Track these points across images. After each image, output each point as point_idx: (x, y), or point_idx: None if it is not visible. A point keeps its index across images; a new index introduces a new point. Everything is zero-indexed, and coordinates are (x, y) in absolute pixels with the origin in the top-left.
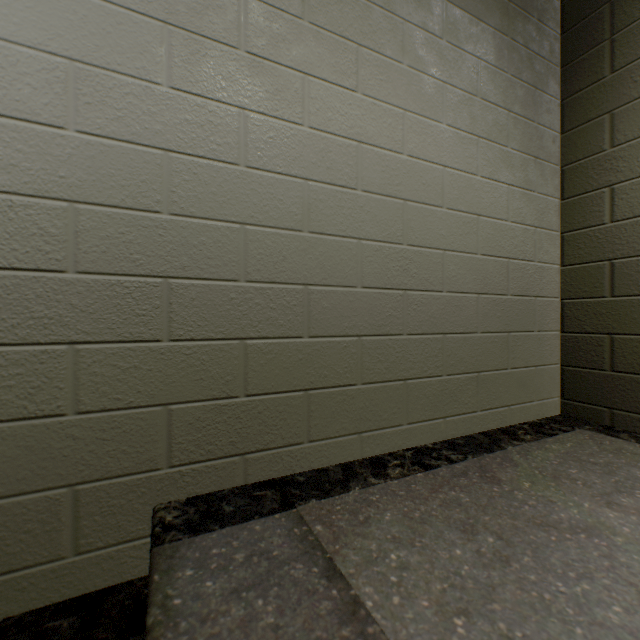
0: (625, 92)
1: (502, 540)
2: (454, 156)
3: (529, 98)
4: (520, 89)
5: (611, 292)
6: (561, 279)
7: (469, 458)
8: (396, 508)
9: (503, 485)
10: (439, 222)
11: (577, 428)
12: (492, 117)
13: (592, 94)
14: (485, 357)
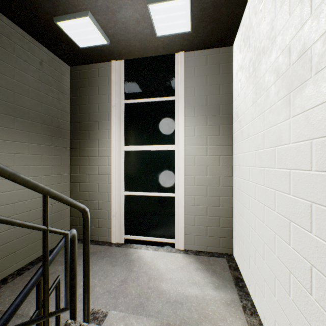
0: (82, 162)
1: None
2: None
3: (60, 159)
4: (57, 158)
5: None
6: None
7: (35, 265)
8: (10, 289)
9: None
10: (28, 204)
11: None
12: (47, 169)
13: (76, 159)
14: None
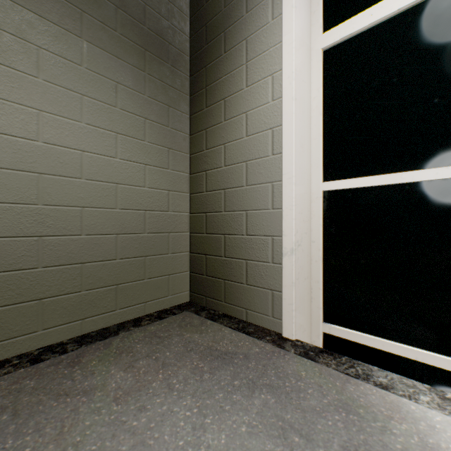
0: (210, 120)
1: (14, 415)
2: (94, 145)
3: (164, 112)
4: (156, 106)
5: (206, 231)
6: (190, 221)
7: (81, 347)
8: None
9: (76, 367)
10: (78, 188)
11: (185, 311)
12: (131, 121)
13: (200, 117)
14: (124, 274)
